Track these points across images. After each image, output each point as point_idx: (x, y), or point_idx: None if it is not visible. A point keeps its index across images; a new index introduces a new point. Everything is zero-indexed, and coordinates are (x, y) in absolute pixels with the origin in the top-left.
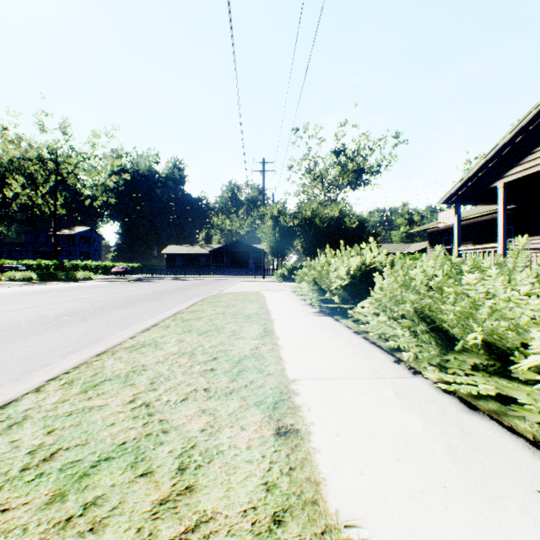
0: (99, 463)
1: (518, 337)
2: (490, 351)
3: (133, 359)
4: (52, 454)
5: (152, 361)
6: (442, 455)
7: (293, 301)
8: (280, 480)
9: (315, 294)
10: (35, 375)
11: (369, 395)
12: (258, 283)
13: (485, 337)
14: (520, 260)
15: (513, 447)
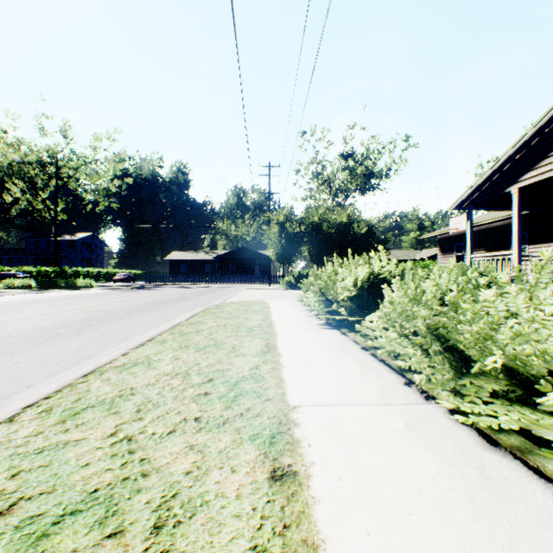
0: (62, 519)
1: (544, 365)
2: (511, 376)
3: (122, 380)
4: (11, 505)
5: (142, 383)
6: (461, 507)
7: (298, 312)
8: (272, 543)
9: (322, 305)
10: (14, 399)
11: (378, 426)
12: (264, 291)
13: (506, 362)
14: (544, 276)
15: (542, 496)
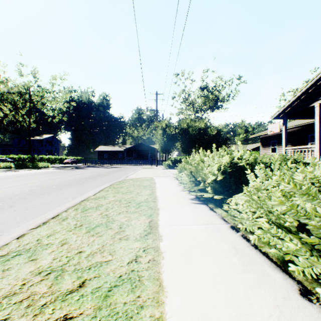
0: None
1: None
2: None
3: None
4: None
5: (1, 292)
6: None
7: (175, 187)
8: None
9: (192, 184)
10: None
11: None
12: (153, 170)
13: None
14: None
15: None
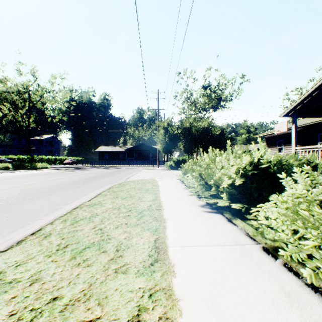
0: None
1: None
2: None
3: None
4: None
5: None
6: None
7: (180, 190)
8: None
9: (202, 188)
10: None
11: None
12: (154, 171)
13: None
14: None
15: None
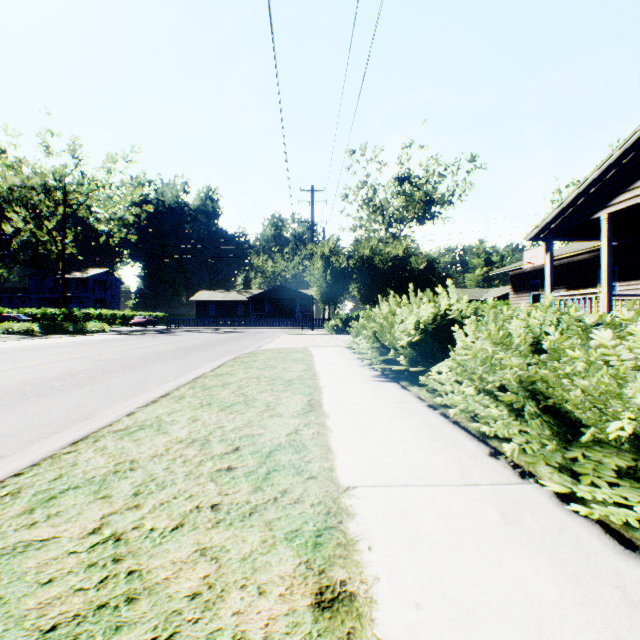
0: None
1: None
2: None
3: (121, 449)
4: None
5: (146, 454)
6: None
7: (347, 361)
8: None
9: (376, 353)
10: None
11: (462, 517)
12: (306, 336)
13: (638, 429)
14: None
15: None
